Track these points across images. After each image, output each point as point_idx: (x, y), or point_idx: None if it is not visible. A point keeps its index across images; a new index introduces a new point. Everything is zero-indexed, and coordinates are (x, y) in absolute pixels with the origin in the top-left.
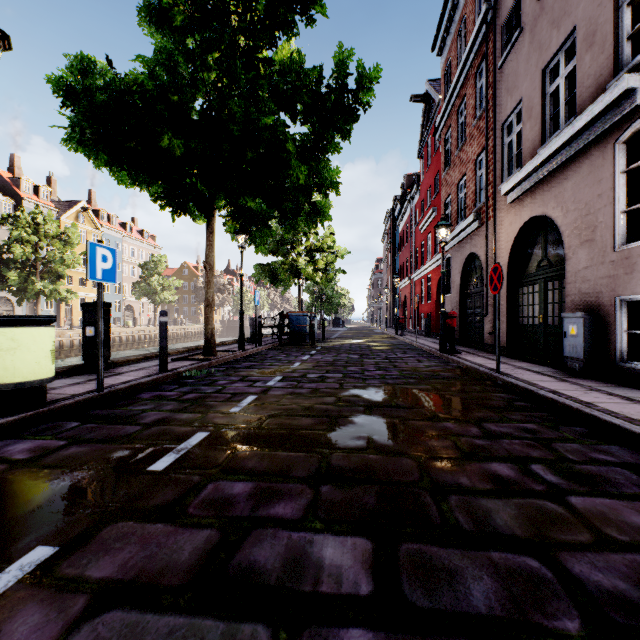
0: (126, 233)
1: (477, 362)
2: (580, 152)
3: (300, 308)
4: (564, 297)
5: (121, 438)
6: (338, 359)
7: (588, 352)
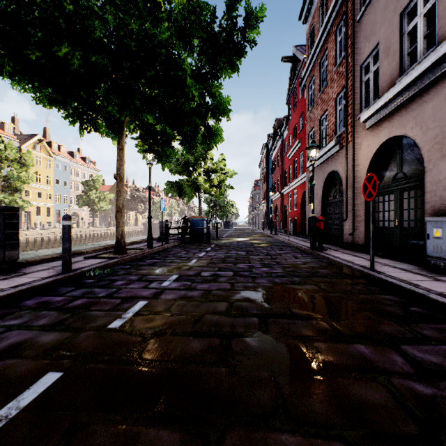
0: (73, 159)
1: (346, 259)
2: (441, 76)
3: (200, 214)
4: (420, 204)
5: None
6: (229, 256)
7: None
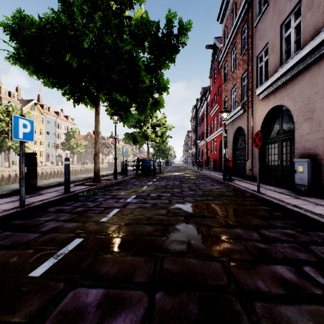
0: (58, 117)
1: (245, 186)
2: (304, 68)
3: (148, 156)
4: (293, 150)
5: (22, 244)
6: (168, 184)
7: (310, 181)
